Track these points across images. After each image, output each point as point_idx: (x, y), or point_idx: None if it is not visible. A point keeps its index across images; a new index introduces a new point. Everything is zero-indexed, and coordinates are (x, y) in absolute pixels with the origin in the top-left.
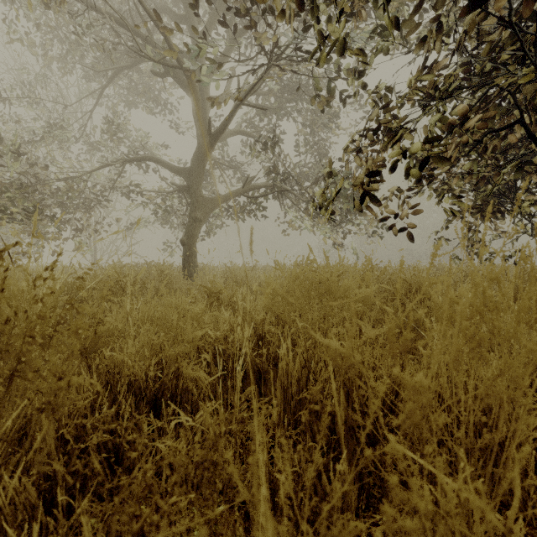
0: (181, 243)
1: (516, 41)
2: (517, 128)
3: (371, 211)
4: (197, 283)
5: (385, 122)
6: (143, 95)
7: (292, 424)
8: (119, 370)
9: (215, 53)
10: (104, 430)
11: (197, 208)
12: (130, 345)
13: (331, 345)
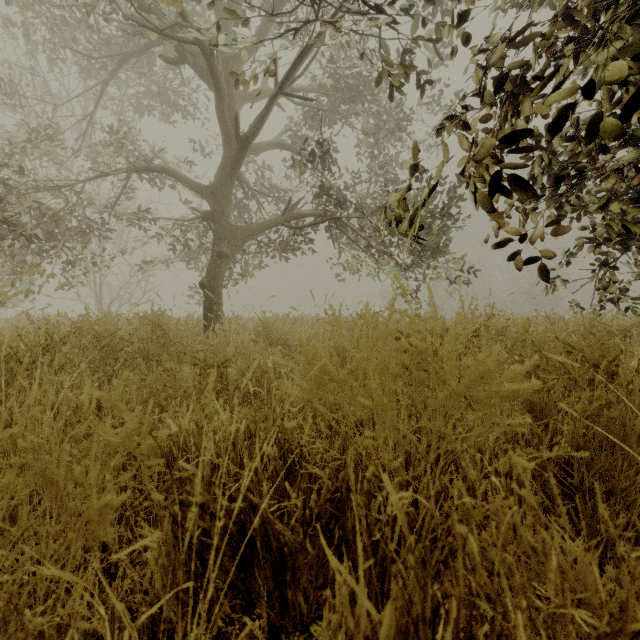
0: (201, 287)
1: None
2: None
3: (498, 217)
4: (213, 342)
5: (519, 64)
6: (157, 96)
7: None
8: None
9: None
10: None
11: (223, 240)
12: None
13: None
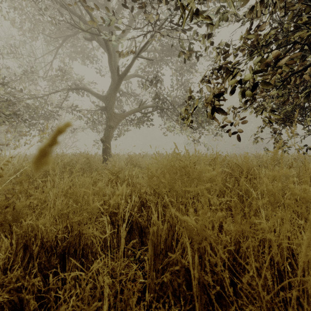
0: (101, 141)
1: (309, 11)
2: (310, 67)
3: (216, 120)
4: (109, 165)
5: (225, 63)
6: (80, 53)
7: (160, 272)
8: (36, 233)
9: (119, 23)
10: (9, 288)
11: (111, 120)
12: (46, 213)
13: (188, 222)
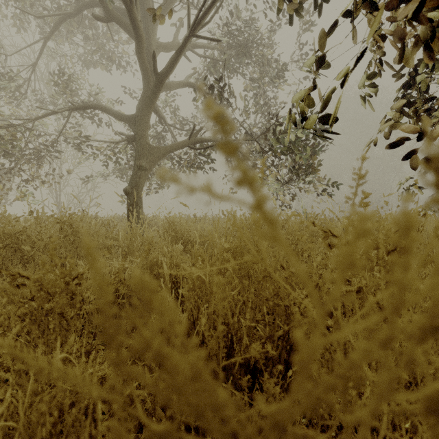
0: (125, 193)
1: None
2: None
3: None
4: (122, 238)
5: None
6: (97, 52)
7: None
8: None
9: None
10: None
11: (142, 156)
12: None
13: None
